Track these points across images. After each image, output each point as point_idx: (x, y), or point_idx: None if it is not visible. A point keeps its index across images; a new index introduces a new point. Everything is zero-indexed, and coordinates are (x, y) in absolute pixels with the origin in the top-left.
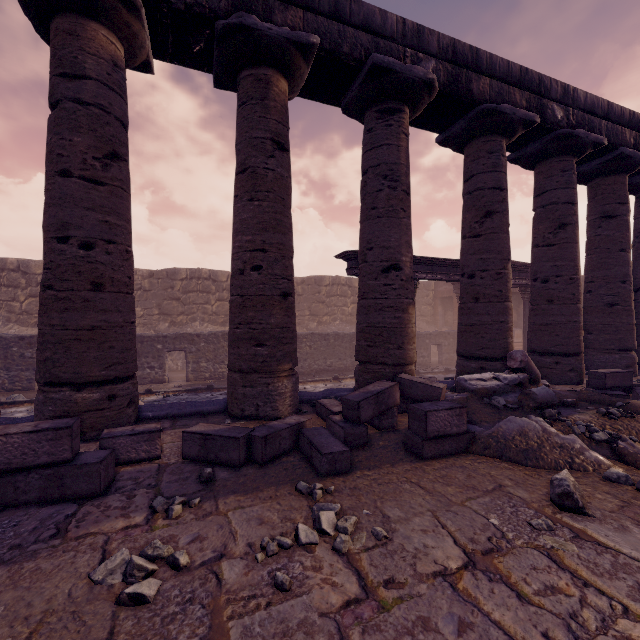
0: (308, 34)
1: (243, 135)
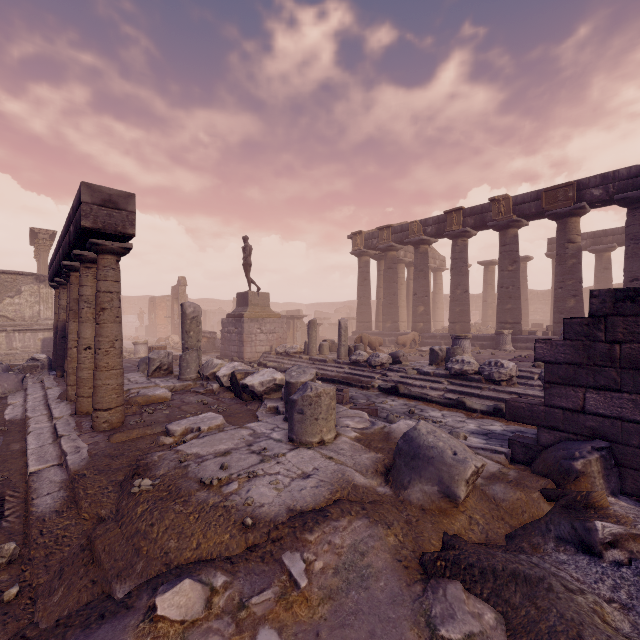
0: (611, 245)
1: (595, 269)
